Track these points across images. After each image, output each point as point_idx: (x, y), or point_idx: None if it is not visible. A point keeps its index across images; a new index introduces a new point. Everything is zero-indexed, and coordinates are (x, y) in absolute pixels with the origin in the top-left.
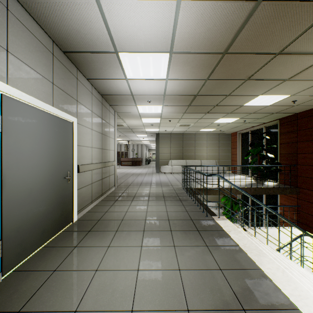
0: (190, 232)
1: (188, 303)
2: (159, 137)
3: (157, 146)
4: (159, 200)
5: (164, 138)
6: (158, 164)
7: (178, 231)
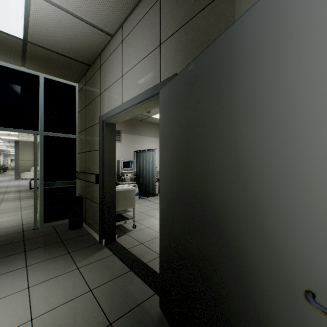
0: (32, 198)
1: (21, 206)
2: (20, 145)
3: (16, 153)
4: (15, 193)
5: (25, 146)
6: (18, 170)
7: (25, 198)
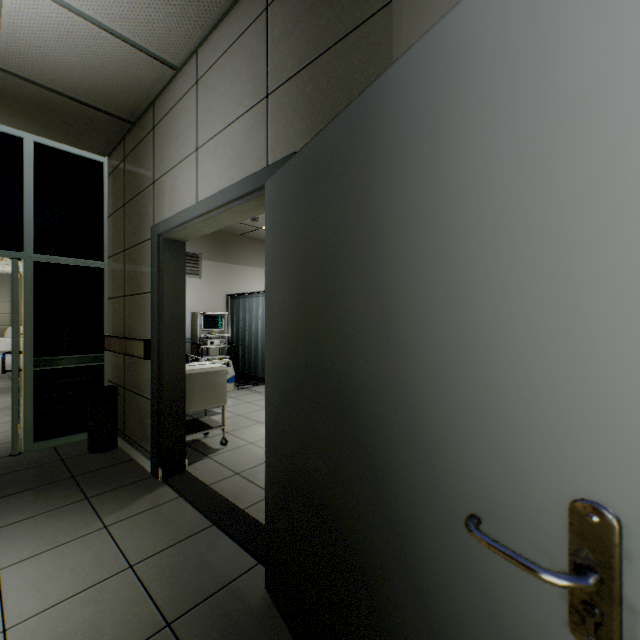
0: (7, 392)
1: None
2: None
3: None
4: None
5: None
6: None
7: None
